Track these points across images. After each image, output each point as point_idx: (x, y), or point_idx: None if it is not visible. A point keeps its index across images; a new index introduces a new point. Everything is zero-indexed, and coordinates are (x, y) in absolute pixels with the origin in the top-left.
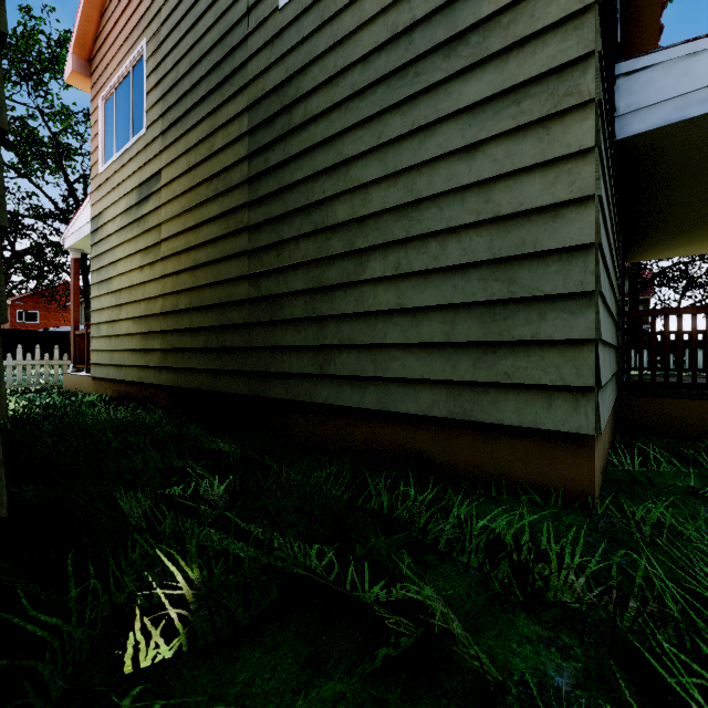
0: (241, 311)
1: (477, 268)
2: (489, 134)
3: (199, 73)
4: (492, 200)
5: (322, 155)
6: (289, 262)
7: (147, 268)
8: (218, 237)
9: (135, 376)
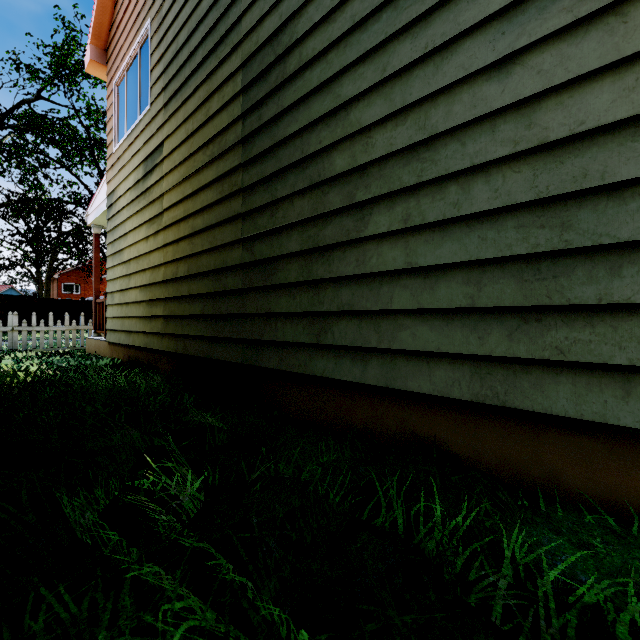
0: (235, 277)
1: (513, 213)
2: (532, 38)
3: (196, 40)
4: (536, 124)
5: (318, 101)
6: (283, 223)
7: (152, 238)
8: (213, 202)
9: (141, 342)
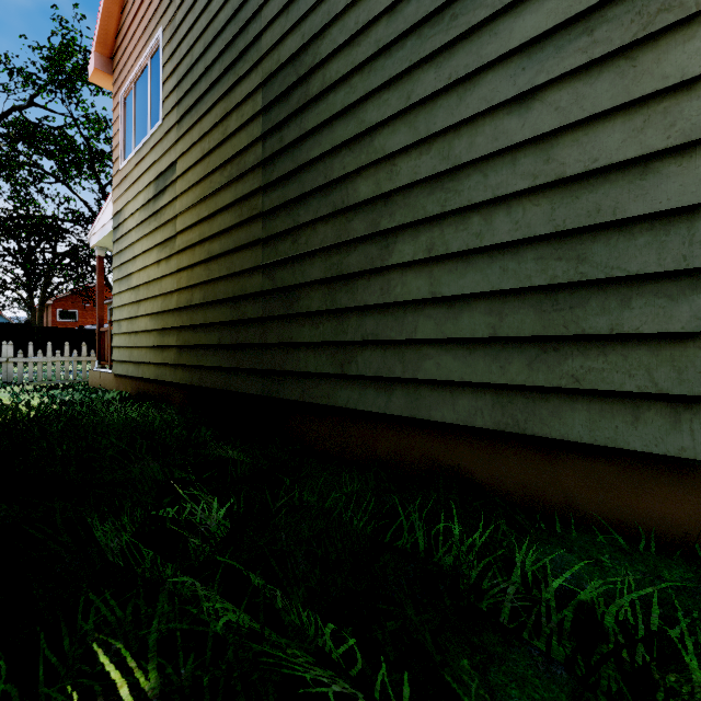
0: (255, 305)
1: (533, 245)
2: (550, 76)
3: (213, 54)
4: (554, 159)
5: (342, 126)
6: (305, 249)
7: (163, 262)
8: (232, 226)
9: (152, 374)
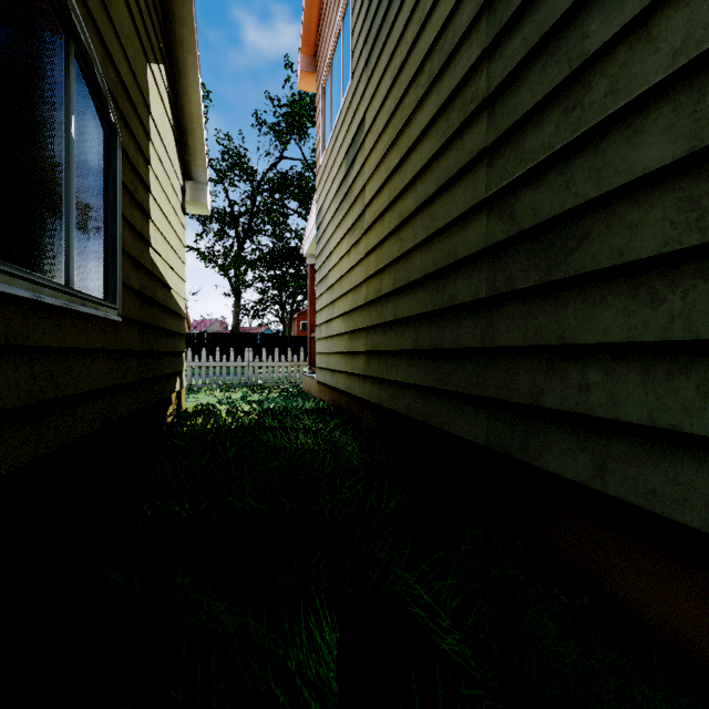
0: (472, 277)
1: None
2: None
3: None
4: None
5: None
6: (608, 108)
7: (353, 250)
8: (431, 157)
9: (343, 384)
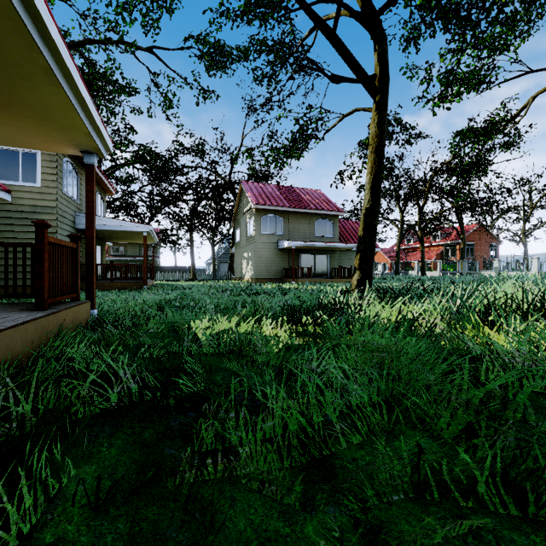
0: None
1: None
2: None
3: None
4: None
5: None
6: None
7: None
8: None
9: None
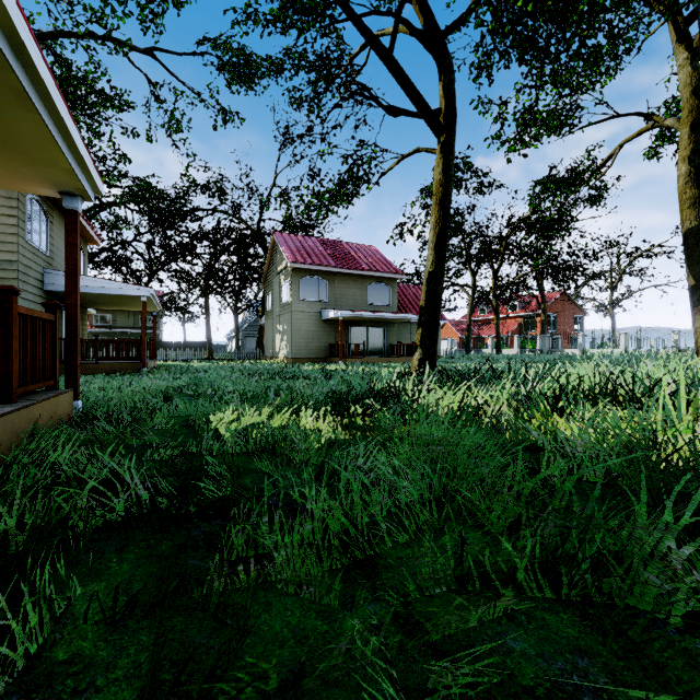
0: None
1: None
2: None
3: None
4: None
5: None
6: None
7: None
8: None
9: None
